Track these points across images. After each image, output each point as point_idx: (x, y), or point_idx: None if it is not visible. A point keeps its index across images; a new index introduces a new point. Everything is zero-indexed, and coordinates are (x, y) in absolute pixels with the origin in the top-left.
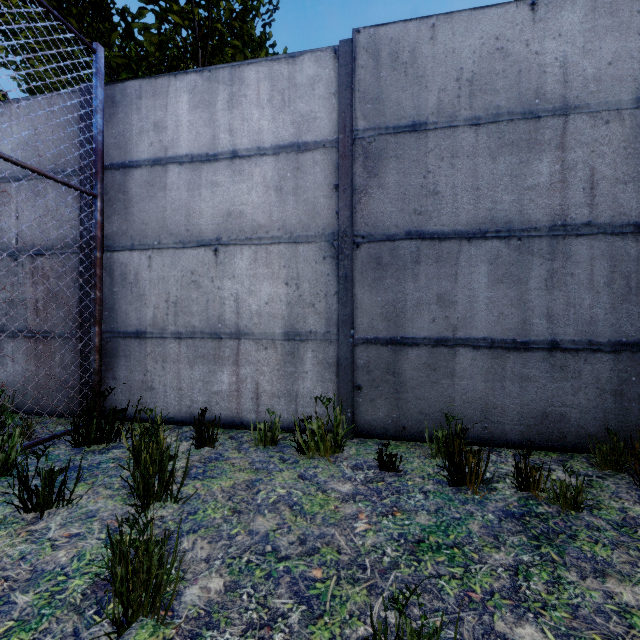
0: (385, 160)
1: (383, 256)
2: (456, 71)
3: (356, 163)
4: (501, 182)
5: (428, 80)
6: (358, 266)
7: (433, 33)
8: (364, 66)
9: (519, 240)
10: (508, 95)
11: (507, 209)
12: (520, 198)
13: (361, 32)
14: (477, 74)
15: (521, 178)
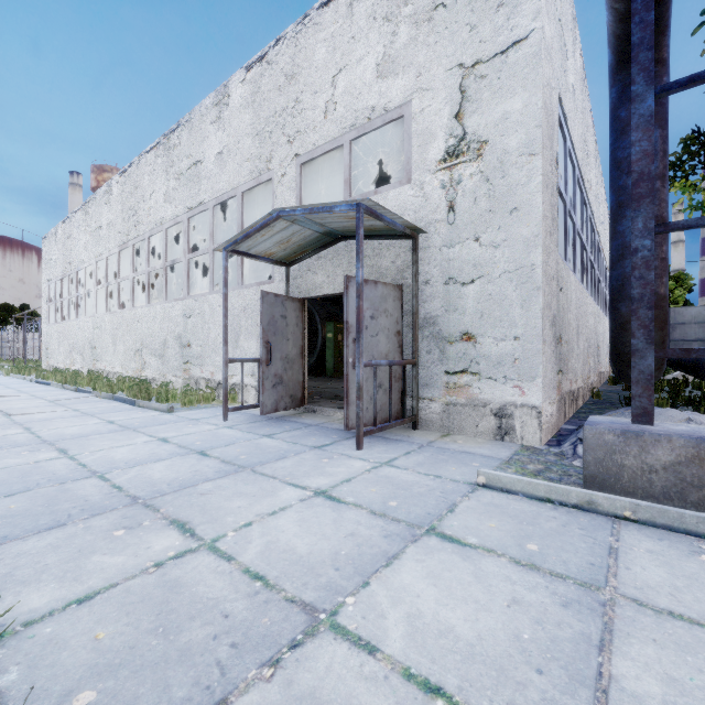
0: (676, 328)
1: (676, 344)
2: (691, 315)
3: (670, 329)
4: (700, 333)
5: (685, 316)
6: (670, 345)
7: (686, 309)
8: (672, 313)
9: (704, 342)
10: (701, 319)
11: (701, 337)
12: (704, 335)
13: (671, 308)
14: (695, 316)
15: (704, 332)
